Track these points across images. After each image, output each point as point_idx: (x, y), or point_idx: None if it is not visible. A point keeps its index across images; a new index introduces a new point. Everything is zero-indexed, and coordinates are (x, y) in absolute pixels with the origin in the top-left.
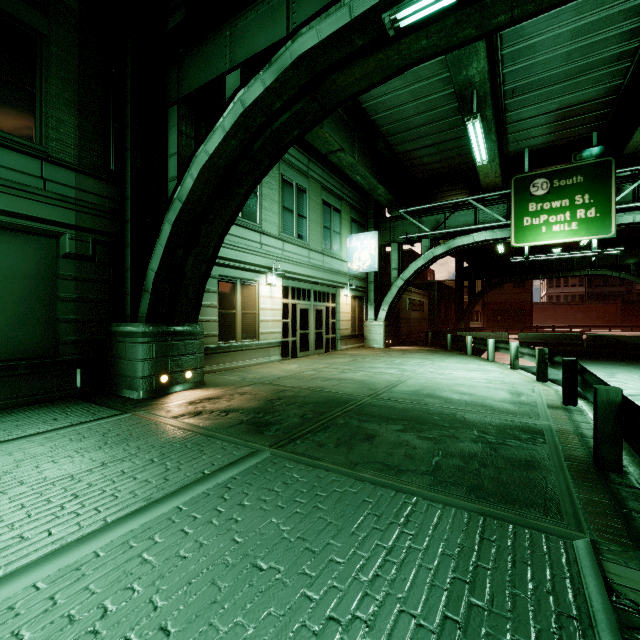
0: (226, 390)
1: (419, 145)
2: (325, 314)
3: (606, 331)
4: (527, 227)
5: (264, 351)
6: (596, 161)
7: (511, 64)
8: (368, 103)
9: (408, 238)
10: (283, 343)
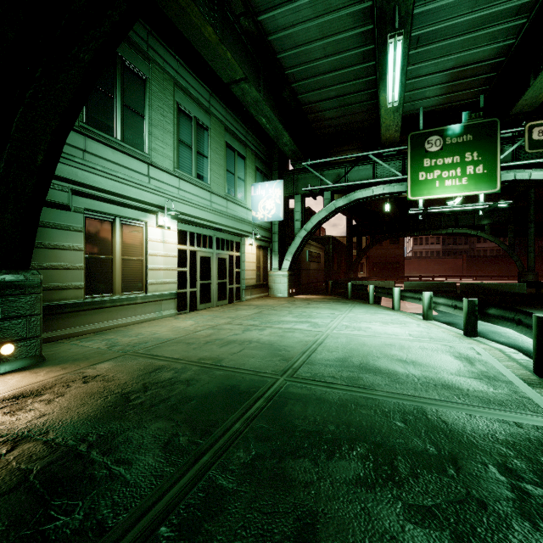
0: (67, 372)
1: (323, 96)
2: (229, 263)
3: (458, 280)
4: (422, 181)
5: (154, 305)
6: (484, 121)
7: (422, 3)
8: (274, 35)
9: (311, 190)
10: (180, 295)
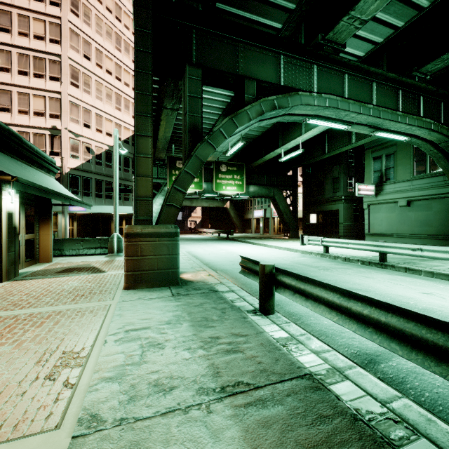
0: None
1: None
2: None
3: None
4: None
5: None
6: None
7: None
8: None
9: None
10: None
